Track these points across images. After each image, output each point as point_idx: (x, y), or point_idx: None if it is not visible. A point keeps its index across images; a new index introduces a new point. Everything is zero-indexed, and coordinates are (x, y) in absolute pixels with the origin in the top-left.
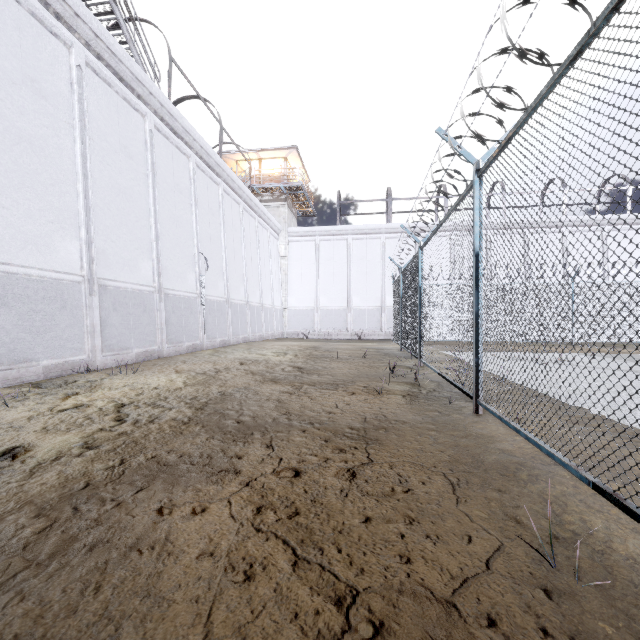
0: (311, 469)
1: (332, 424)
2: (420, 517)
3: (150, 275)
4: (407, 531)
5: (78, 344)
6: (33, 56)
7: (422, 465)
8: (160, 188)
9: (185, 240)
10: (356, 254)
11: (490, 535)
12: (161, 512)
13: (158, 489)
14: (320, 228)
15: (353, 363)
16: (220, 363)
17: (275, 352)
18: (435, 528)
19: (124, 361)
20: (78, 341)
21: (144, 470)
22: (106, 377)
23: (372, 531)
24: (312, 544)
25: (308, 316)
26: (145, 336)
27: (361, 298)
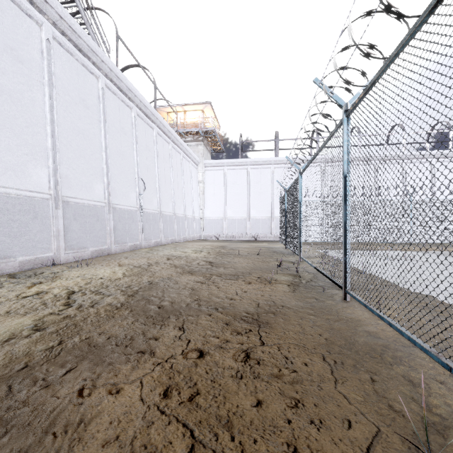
0: (213, 350)
1: (232, 309)
2: (304, 399)
3: (102, 194)
4: (293, 415)
5: (46, 245)
6: (12, 31)
7: (304, 347)
8: (110, 130)
9: (128, 169)
10: (253, 179)
11: (367, 420)
12: (81, 393)
13: (84, 369)
14: (227, 160)
15: (250, 258)
16: (152, 258)
17: (194, 250)
18: (318, 412)
19: (82, 257)
20: (46, 242)
21: (76, 351)
22: (66, 269)
23: (262, 415)
24: (208, 429)
25: (219, 224)
26: (98, 238)
27: (257, 211)
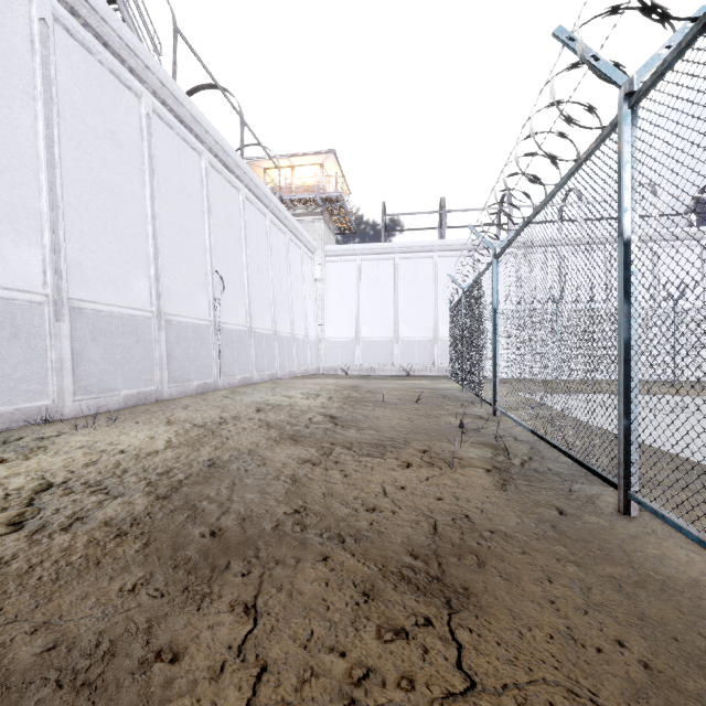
0: None
1: (377, 540)
2: None
3: (146, 296)
4: None
5: (37, 385)
6: None
7: (597, 705)
8: (161, 188)
9: (195, 255)
10: (404, 276)
11: None
12: None
13: None
14: (362, 246)
15: (404, 410)
16: (231, 409)
17: (305, 393)
18: None
19: (107, 406)
20: (38, 381)
21: None
22: (68, 431)
23: None
24: None
25: (348, 348)
26: (138, 374)
27: (410, 327)
